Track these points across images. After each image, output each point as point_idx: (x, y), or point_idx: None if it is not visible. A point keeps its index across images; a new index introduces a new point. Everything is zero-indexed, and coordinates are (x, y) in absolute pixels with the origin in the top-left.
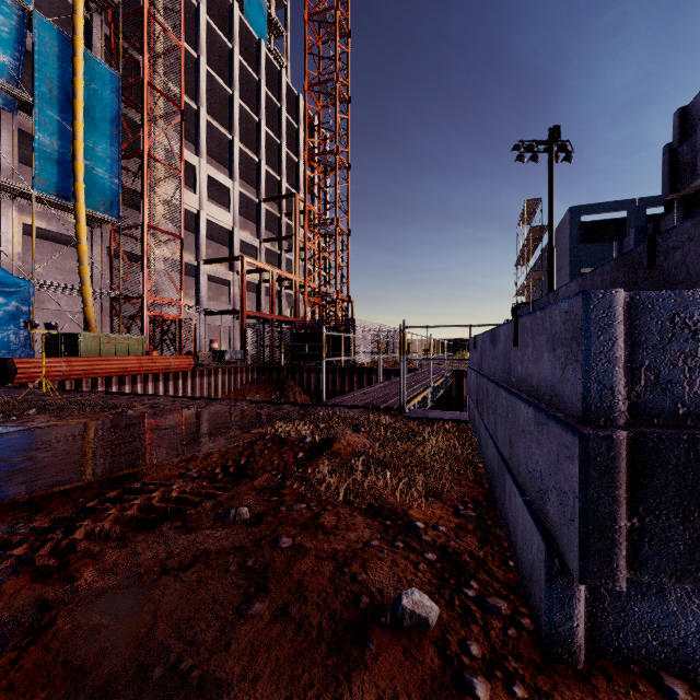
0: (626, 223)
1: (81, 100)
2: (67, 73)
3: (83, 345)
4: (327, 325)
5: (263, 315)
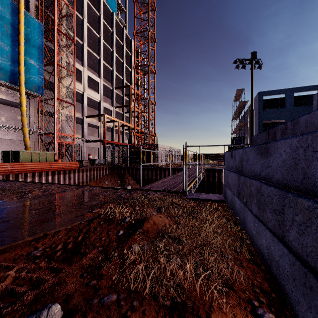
0: (283, 100)
1: (22, 35)
2: (15, 22)
3: (22, 156)
4: (145, 147)
5: (114, 142)
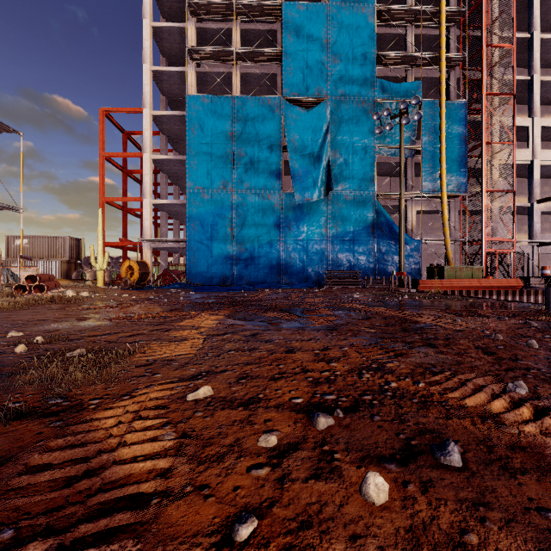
0: None
1: (444, 132)
2: (436, 122)
3: (446, 272)
4: None
5: None
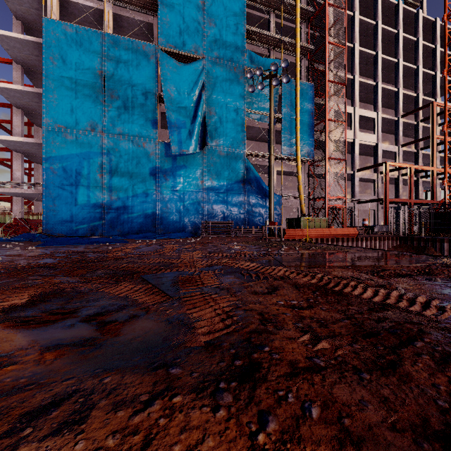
0: None
1: (298, 106)
2: (293, 97)
3: (302, 223)
4: None
5: (402, 200)
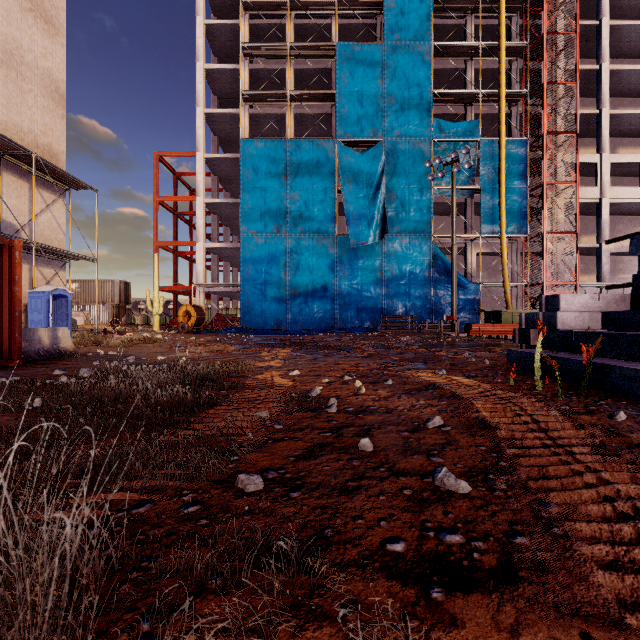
0: None
1: (503, 173)
2: (496, 161)
3: (502, 317)
4: None
5: None
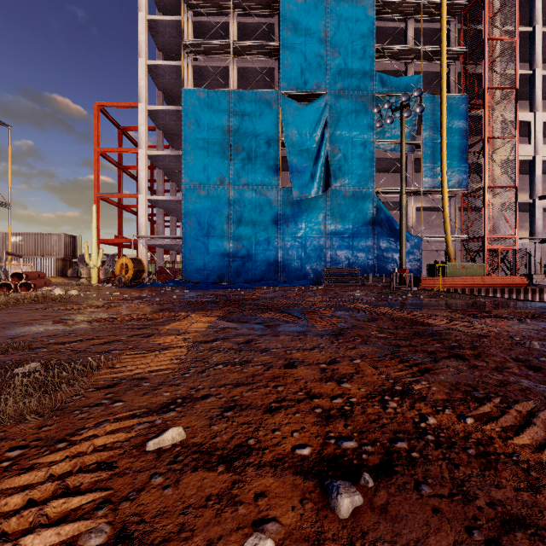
0: None
1: (444, 127)
2: (437, 116)
3: (447, 270)
4: None
5: None
